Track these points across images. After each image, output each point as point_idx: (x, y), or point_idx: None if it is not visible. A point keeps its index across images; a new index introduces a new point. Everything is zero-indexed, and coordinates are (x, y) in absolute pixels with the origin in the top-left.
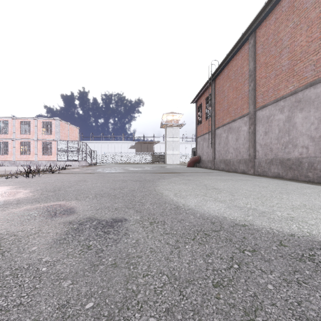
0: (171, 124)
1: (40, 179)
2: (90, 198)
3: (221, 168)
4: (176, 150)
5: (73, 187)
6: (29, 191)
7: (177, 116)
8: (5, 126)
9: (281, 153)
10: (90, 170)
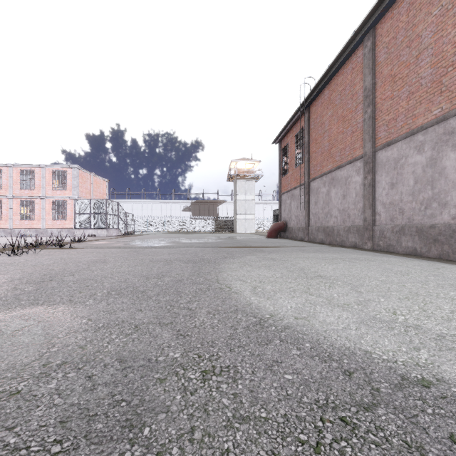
0: (243, 175)
1: (33, 259)
2: (96, 299)
3: (319, 240)
4: (250, 213)
5: (78, 275)
6: None
7: (251, 163)
8: None
9: (418, 216)
10: (121, 243)
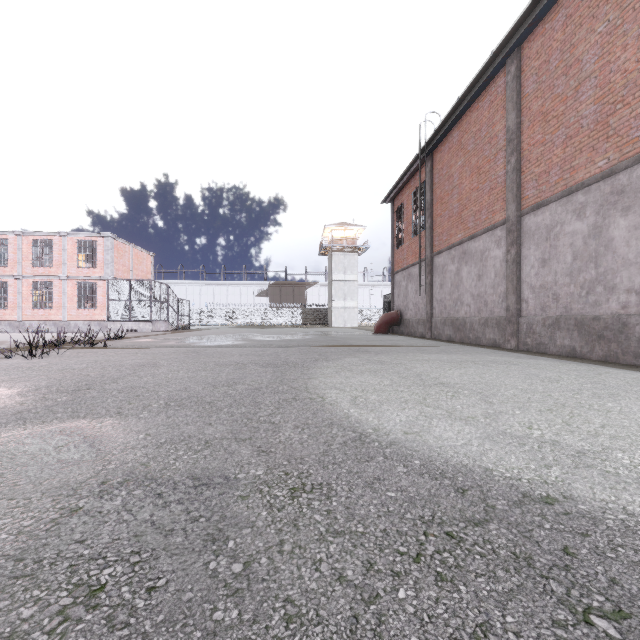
0: (342, 246)
1: (59, 362)
2: (152, 412)
3: (445, 337)
4: (351, 300)
5: (122, 382)
6: (18, 392)
7: (353, 230)
8: (2, 249)
9: (578, 304)
10: (173, 341)
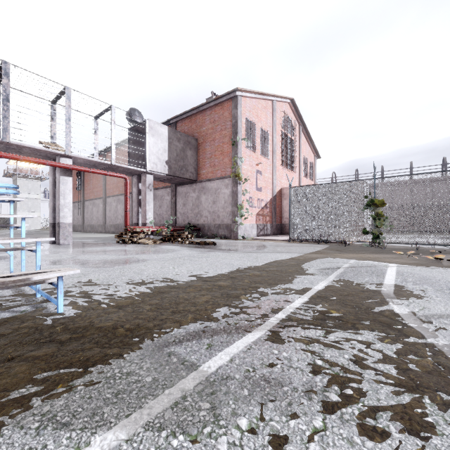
0: (27, 174)
1: None
2: None
3: (88, 231)
4: (35, 211)
5: None
6: None
7: (36, 164)
8: None
9: (114, 221)
10: None
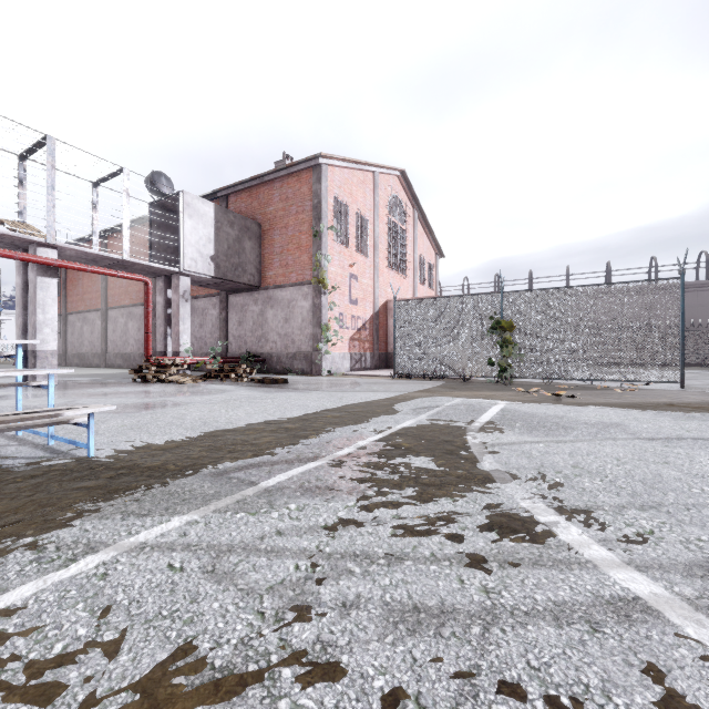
0: None
1: None
2: None
3: (75, 364)
4: None
5: None
6: None
7: None
8: None
9: (122, 349)
10: None
